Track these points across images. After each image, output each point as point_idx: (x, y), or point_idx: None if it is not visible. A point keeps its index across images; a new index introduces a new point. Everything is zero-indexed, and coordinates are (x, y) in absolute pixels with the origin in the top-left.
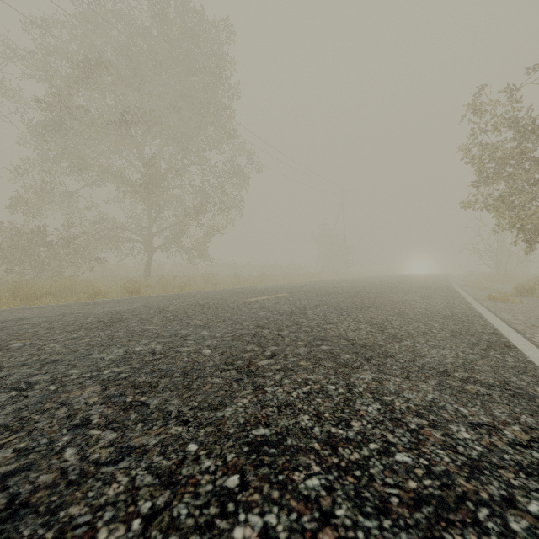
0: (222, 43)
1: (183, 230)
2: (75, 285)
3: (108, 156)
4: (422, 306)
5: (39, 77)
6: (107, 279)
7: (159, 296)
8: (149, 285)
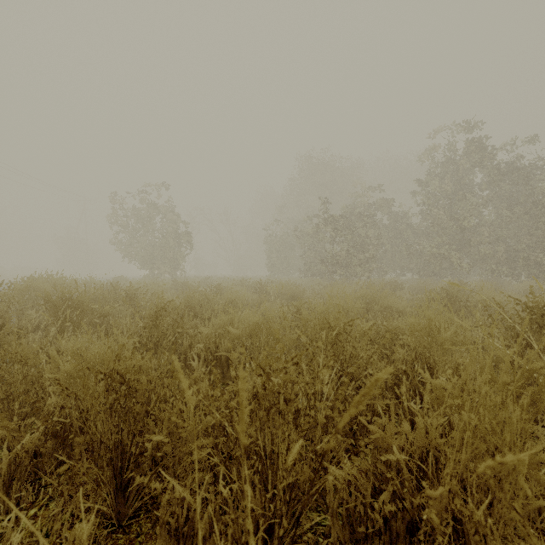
0: None
1: None
2: None
3: None
4: None
5: None
6: None
7: None
8: None
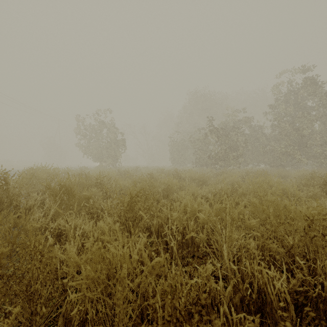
0: None
1: None
2: None
3: None
4: None
5: None
6: None
7: None
8: None
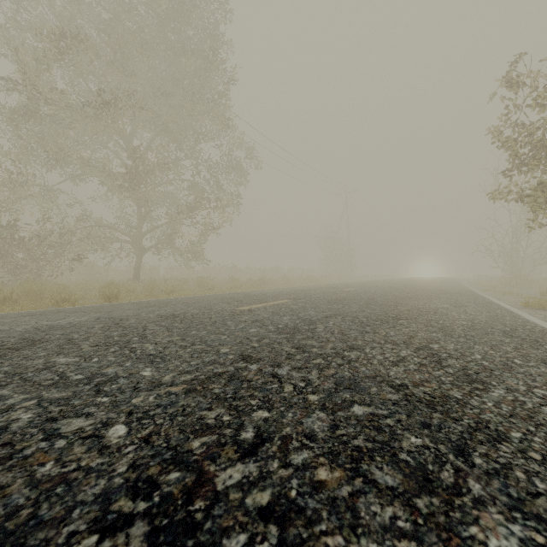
0: (217, 22)
1: (175, 229)
2: (44, 290)
3: (93, 148)
4: (461, 316)
5: (12, 58)
6: (90, 282)
7: (133, 303)
8: (133, 290)
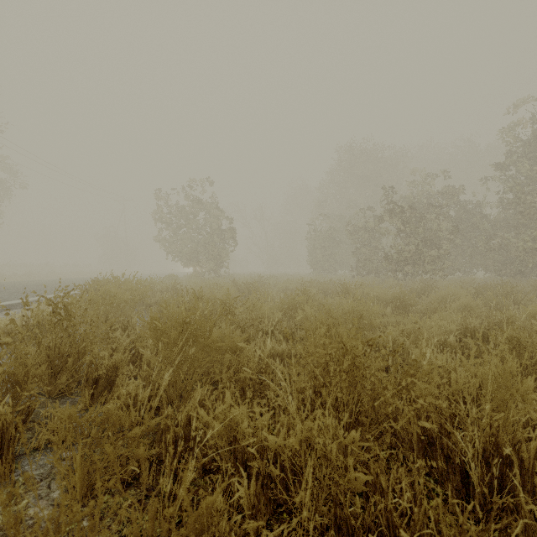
0: None
1: None
2: None
3: None
4: None
5: None
6: None
7: None
8: None
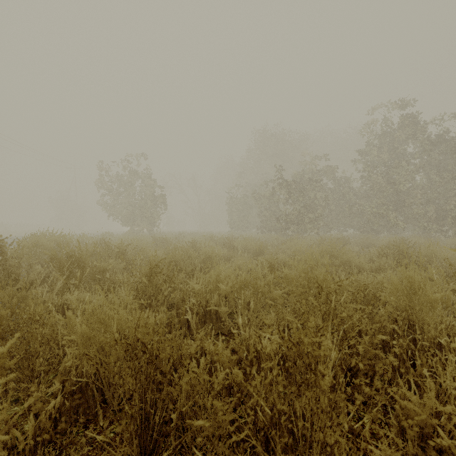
0: None
1: None
2: None
3: None
4: None
5: None
6: None
7: None
8: None
